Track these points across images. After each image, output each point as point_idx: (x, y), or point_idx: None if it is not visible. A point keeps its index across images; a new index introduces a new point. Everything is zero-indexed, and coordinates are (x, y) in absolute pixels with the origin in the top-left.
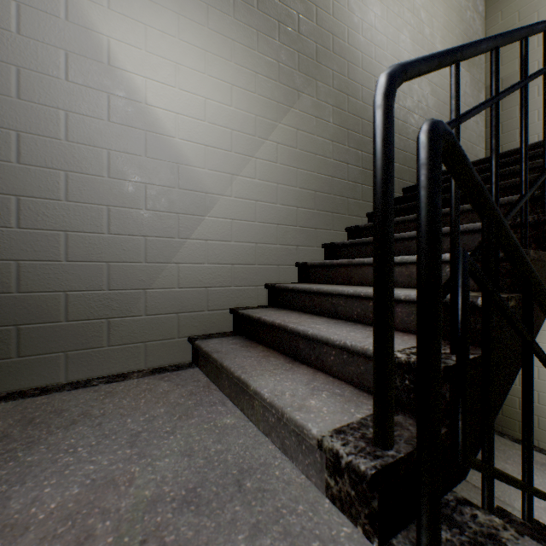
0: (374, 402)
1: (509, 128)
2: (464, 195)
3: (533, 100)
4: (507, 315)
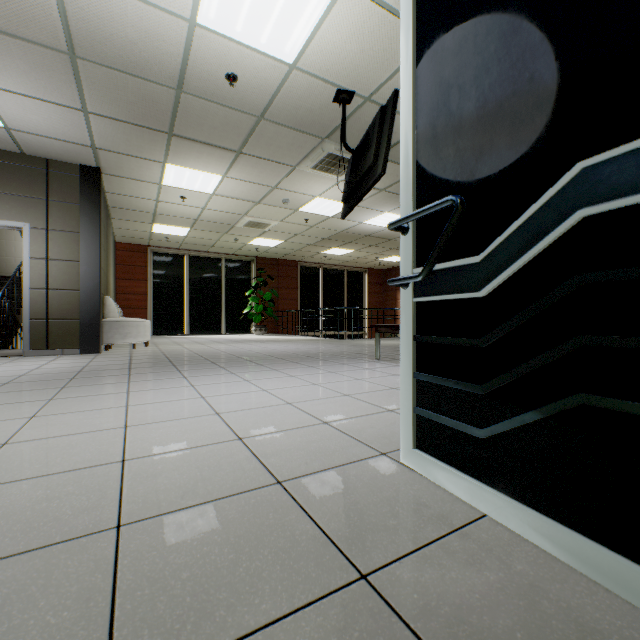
0: (0, 336)
1: (2, 249)
2: (11, 309)
3: (14, 241)
4: (15, 325)
